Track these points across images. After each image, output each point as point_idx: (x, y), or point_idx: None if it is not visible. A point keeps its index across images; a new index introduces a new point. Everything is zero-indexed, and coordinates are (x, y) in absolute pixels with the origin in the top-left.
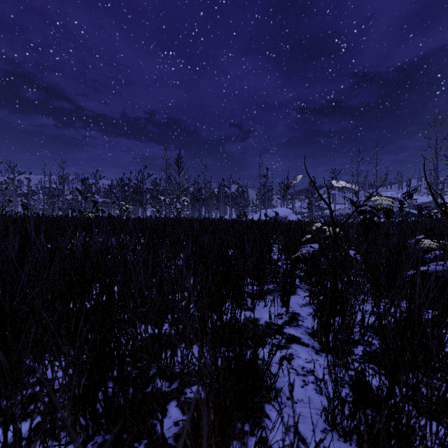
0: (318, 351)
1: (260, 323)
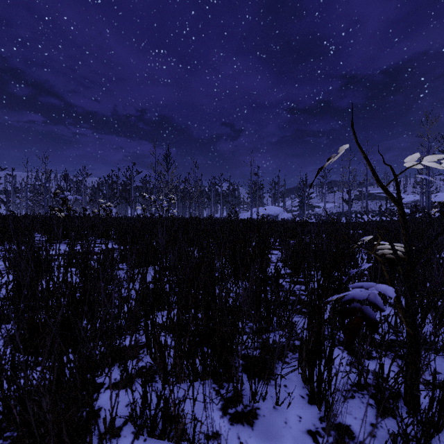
0: None
1: None
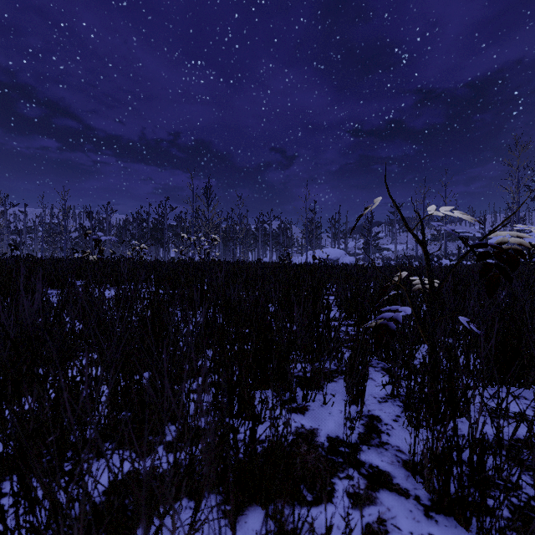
0: (429, 508)
1: (318, 439)
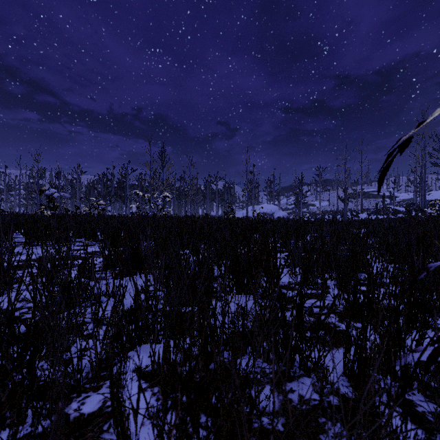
0: None
1: None
